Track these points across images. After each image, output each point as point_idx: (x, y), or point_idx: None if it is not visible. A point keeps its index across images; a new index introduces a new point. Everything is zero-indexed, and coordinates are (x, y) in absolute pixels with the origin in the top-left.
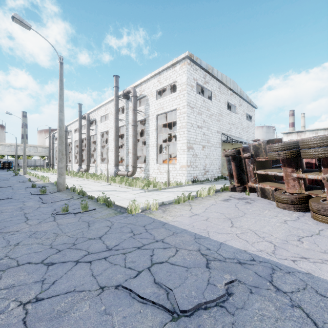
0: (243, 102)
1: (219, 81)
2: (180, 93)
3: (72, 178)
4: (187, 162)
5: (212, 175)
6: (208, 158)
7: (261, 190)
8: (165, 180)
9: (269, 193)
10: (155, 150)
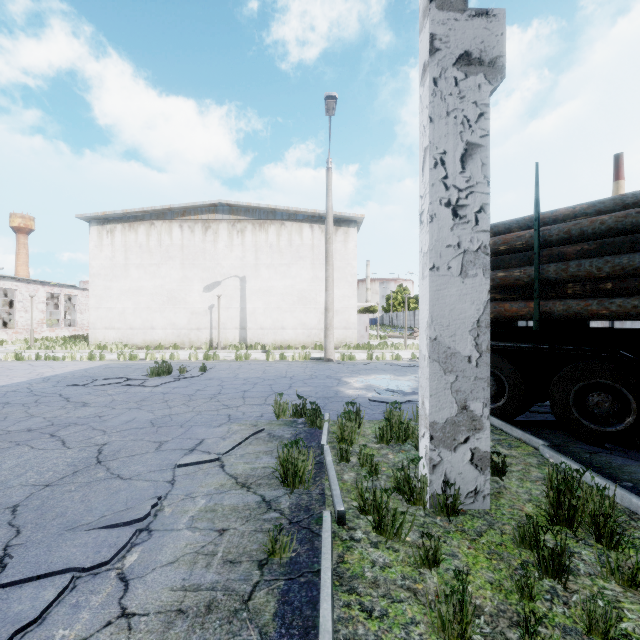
0: None
1: None
2: None
3: None
4: None
5: None
6: None
7: None
8: None
9: None
10: None
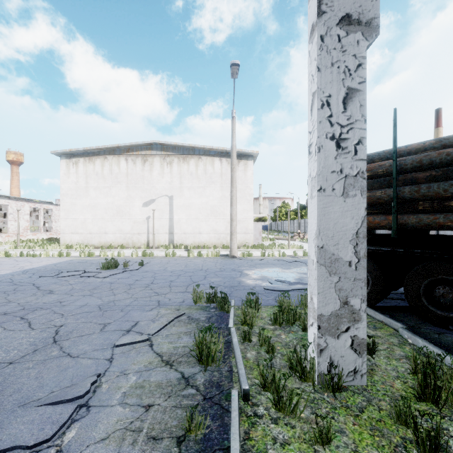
0: None
1: None
2: None
3: None
4: None
5: None
6: None
7: None
8: None
9: None
10: None
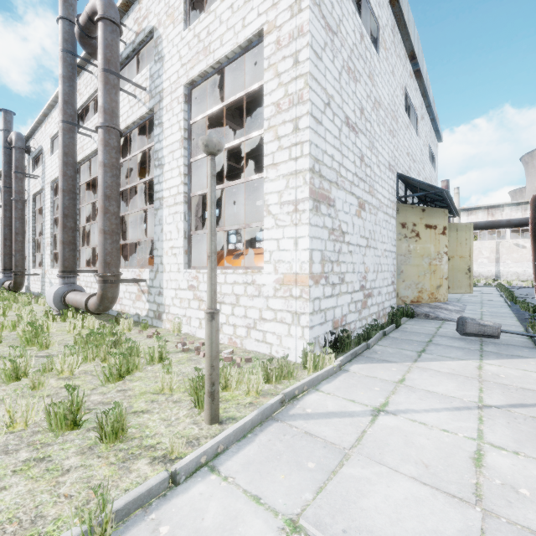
0: (425, 114)
1: (392, 9)
2: None
3: None
4: (311, 261)
5: (380, 306)
6: (372, 247)
7: None
8: None
9: None
10: (181, 217)
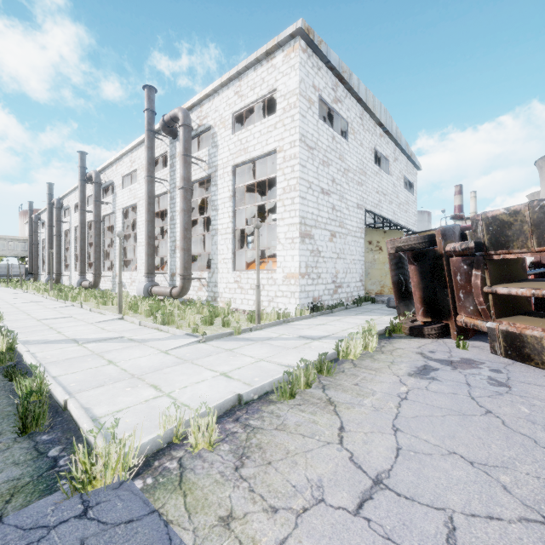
0: (399, 155)
1: (360, 104)
2: (283, 115)
3: (51, 302)
4: (300, 267)
5: (349, 294)
6: (342, 258)
7: (508, 340)
8: (252, 305)
9: (540, 349)
10: (230, 241)
